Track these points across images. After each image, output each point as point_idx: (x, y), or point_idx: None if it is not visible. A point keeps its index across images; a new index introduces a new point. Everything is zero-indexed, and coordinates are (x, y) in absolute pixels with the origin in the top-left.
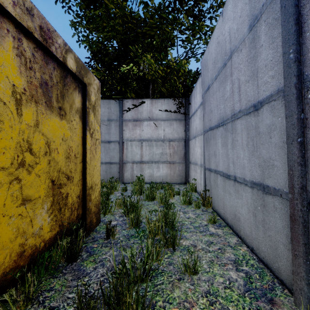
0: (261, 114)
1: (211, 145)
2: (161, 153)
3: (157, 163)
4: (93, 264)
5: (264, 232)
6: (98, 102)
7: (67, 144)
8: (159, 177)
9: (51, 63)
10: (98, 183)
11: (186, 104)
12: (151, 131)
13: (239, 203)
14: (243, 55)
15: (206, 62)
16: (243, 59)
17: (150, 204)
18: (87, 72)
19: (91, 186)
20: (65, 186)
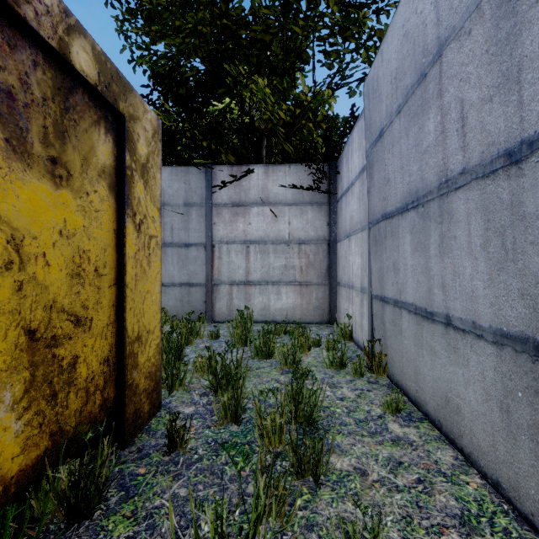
0: (531, 170)
1: (386, 249)
2: (284, 266)
3: (276, 286)
4: (129, 526)
5: (536, 455)
6: (155, 160)
7: (75, 245)
8: (280, 310)
9: (24, 48)
10: (155, 328)
11: (330, 175)
12: (266, 224)
13: (459, 375)
14: (476, 42)
15: (376, 83)
16: (475, 51)
17: (264, 366)
18: (127, 91)
19: (138, 335)
20: (69, 340)
